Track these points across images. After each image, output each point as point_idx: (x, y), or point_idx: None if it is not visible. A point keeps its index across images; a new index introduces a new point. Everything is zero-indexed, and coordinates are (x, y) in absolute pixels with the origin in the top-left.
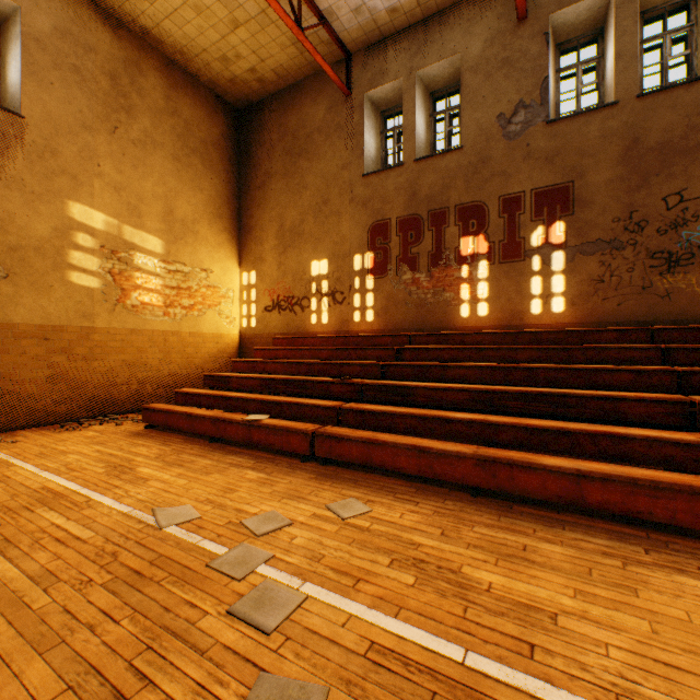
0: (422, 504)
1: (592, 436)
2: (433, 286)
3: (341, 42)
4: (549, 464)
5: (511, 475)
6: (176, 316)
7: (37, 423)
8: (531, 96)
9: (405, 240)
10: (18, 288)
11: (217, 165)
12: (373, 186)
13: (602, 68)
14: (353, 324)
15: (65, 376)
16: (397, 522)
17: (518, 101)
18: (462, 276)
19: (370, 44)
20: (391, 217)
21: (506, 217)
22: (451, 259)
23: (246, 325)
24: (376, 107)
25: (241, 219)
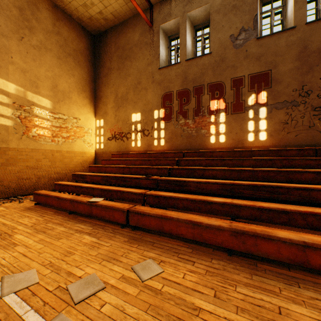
0: (197, 264)
1: (302, 215)
2: (196, 126)
3: None
4: (282, 236)
5: (255, 242)
6: (59, 142)
7: None
8: (248, 25)
9: (181, 102)
10: None
11: (82, 63)
12: (164, 74)
13: (284, 11)
14: (154, 146)
15: None
16: (181, 283)
17: (241, 27)
18: (211, 121)
19: None
20: (173, 90)
21: (235, 89)
22: (205, 112)
23: (98, 147)
24: (166, 34)
25: (95, 92)
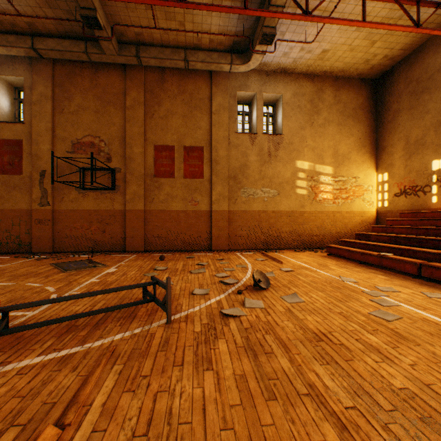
0: None
1: None
2: None
3: None
4: None
5: None
6: (338, 203)
7: (286, 248)
8: None
9: None
10: (281, 198)
11: (361, 118)
12: None
13: None
14: None
15: (294, 231)
16: None
17: None
18: None
19: None
20: None
21: None
22: None
23: (380, 205)
24: None
25: (376, 143)
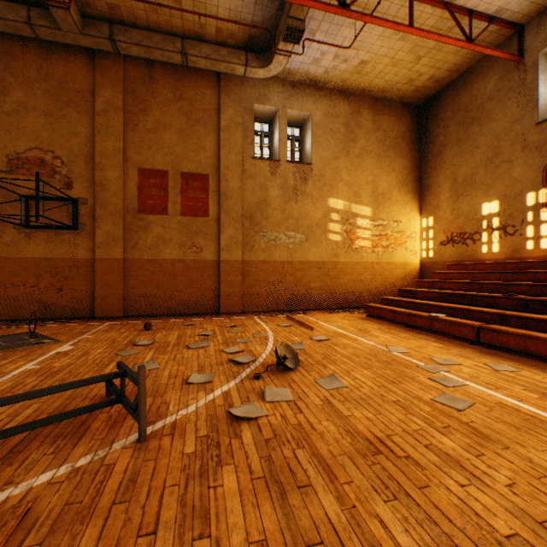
0: None
1: None
2: None
3: (511, 23)
4: None
5: None
6: (378, 253)
7: (316, 308)
8: None
9: None
10: (310, 244)
11: (403, 150)
12: None
13: None
14: (525, 251)
15: (326, 287)
16: (537, 379)
17: None
18: None
19: (544, 8)
20: None
21: None
22: None
23: (424, 256)
24: None
25: (420, 181)
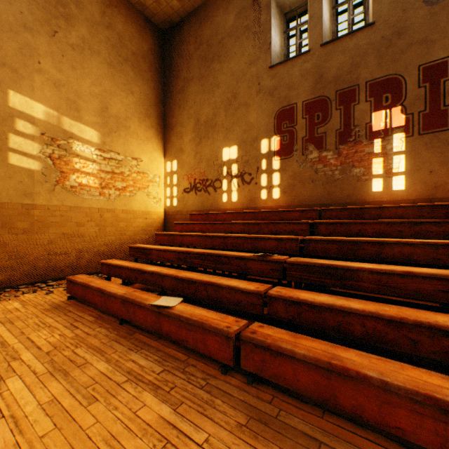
0: None
1: None
2: (341, 162)
3: None
4: None
5: None
6: (110, 196)
7: None
8: None
9: (311, 121)
10: None
11: (145, 74)
12: (279, 76)
13: None
14: (260, 201)
15: (5, 248)
16: None
17: None
18: (373, 150)
19: None
20: (296, 101)
21: (428, 85)
22: (361, 135)
23: (169, 204)
24: (280, 9)
25: (165, 119)
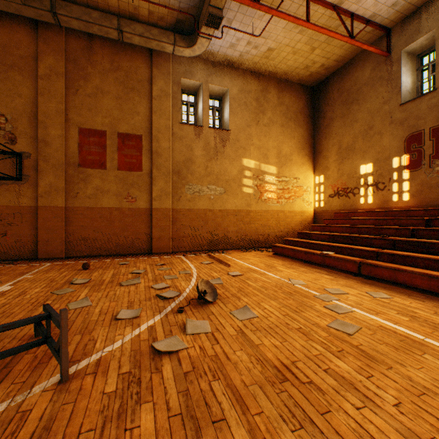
0: (426, 302)
1: None
2: None
3: (382, 26)
4: None
5: None
6: (282, 203)
7: (233, 248)
8: None
9: (437, 142)
10: (228, 196)
11: (301, 122)
12: (408, 110)
13: None
14: (392, 203)
15: (241, 230)
16: (406, 304)
17: None
18: None
19: (405, 16)
20: (423, 128)
21: None
22: None
23: (317, 205)
24: (412, 54)
25: (314, 147)
